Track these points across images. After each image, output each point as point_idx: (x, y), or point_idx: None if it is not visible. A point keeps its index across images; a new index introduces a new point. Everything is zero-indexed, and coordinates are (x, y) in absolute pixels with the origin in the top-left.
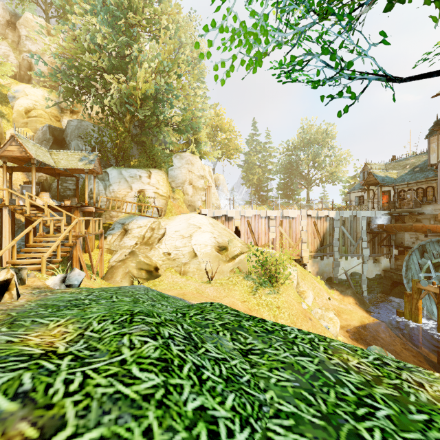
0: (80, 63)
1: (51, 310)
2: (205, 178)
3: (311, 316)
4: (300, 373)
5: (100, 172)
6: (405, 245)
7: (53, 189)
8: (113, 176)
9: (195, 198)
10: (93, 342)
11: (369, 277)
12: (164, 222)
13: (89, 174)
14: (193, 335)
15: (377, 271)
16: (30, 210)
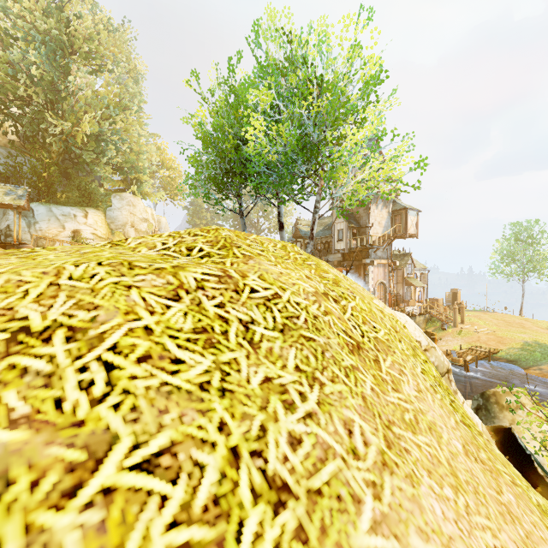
0: (2, 86)
1: None
2: (148, 221)
3: None
4: None
5: (27, 208)
6: None
7: None
8: (41, 213)
9: None
10: None
11: None
12: None
13: (12, 209)
14: None
15: None
16: None
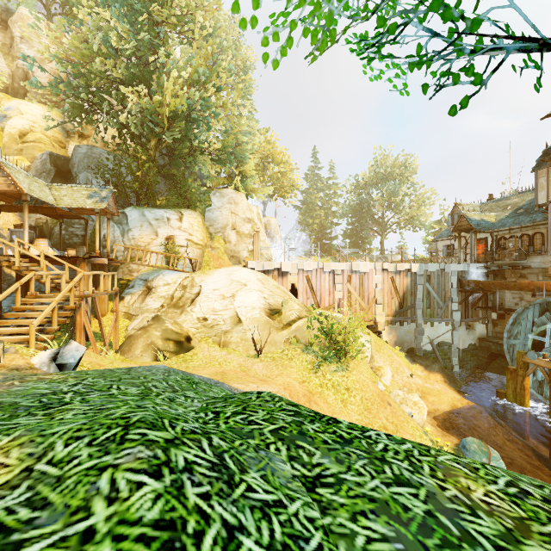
0: (89, 71)
1: (1, 416)
2: (252, 222)
3: (389, 400)
4: (401, 521)
5: (116, 212)
6: (507, 307)
7: (56, 235)
8: (133, 218)
9: (240, 247)
10: (43, 488)
11: (461, 347)
12: (199, 278)
13: (102, 215)
14: (227, 459)
15: (471, 340)
16: (21, 261)
